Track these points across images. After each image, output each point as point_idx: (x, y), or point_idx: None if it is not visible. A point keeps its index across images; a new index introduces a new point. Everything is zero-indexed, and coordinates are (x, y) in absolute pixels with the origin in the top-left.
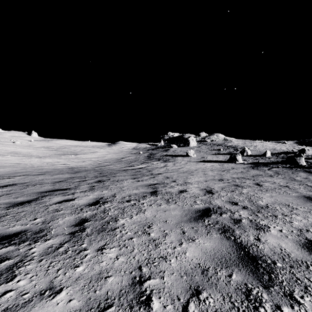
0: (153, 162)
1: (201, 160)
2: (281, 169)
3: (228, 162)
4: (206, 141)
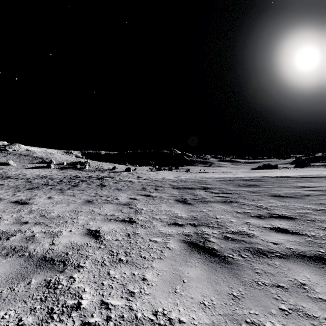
0: None
1: (26, 167)
2: (72, 170)
3: (46, 168)
4: (8, 150)
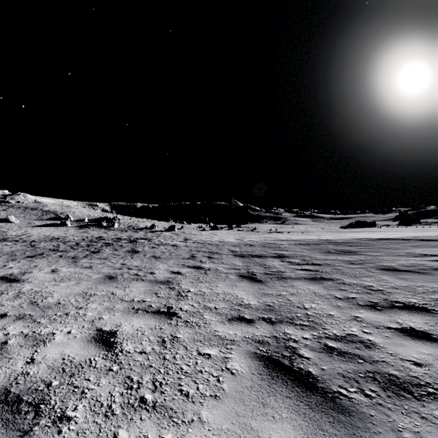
0: None
1: (32, 226)
2: (95, 228)
3: (60, 226)
4: (10, 202)
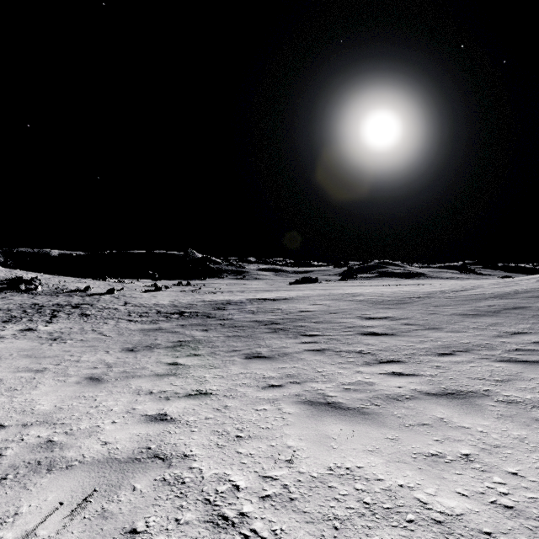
0: None
1: None
2: (13, 293)
3: None
4: None
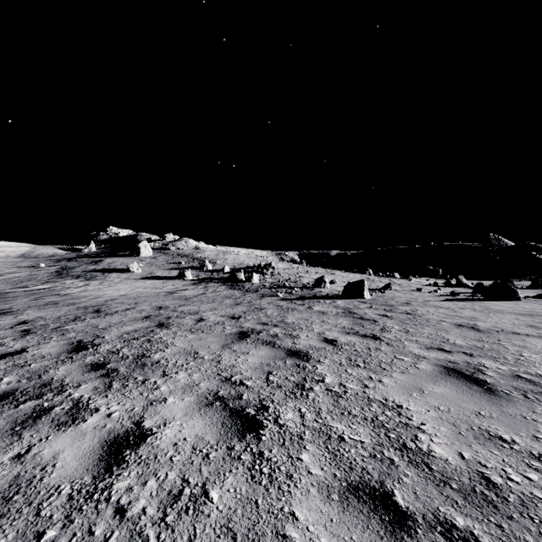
0: (67, 280)
1: (144, 277)
2: (215, 284)
3: (176, 278)
4: (170, 249)
